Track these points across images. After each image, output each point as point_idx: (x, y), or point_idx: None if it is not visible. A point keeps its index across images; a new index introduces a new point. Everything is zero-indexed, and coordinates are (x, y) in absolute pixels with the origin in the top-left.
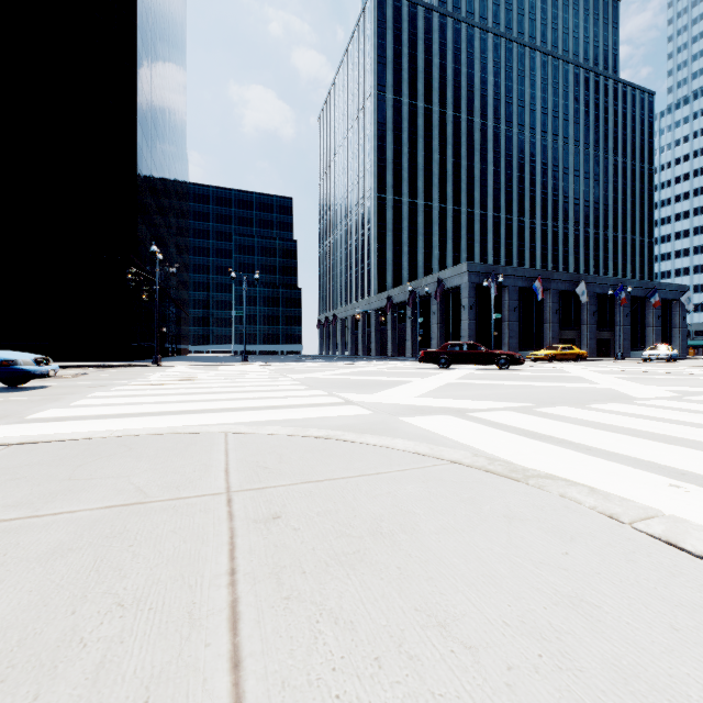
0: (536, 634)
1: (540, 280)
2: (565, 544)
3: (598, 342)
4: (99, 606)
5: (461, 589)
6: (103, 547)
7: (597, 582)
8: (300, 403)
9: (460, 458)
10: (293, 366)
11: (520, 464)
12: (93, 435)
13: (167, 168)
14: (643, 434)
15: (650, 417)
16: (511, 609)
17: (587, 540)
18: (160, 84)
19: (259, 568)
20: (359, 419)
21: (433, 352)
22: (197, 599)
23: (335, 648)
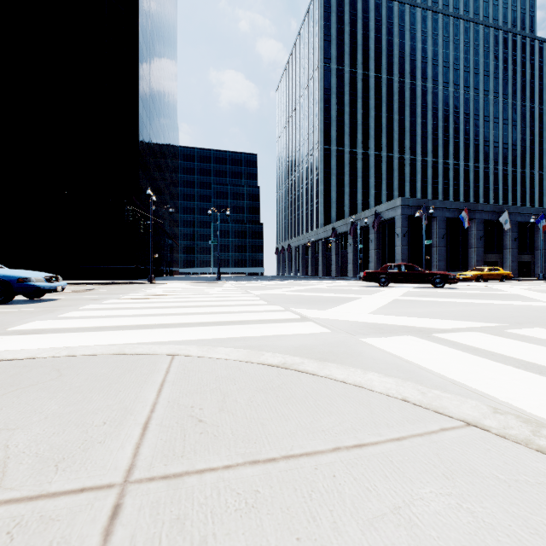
0: None
1: (467, 211)
2: None
3: (519, 264)
4: None
5: None
6: None
7: None
8: (258, 319)
9: (477, 416)
10: (256, 284)
11: None
12: (38, 354)
13: (162, 133)
14: None
15: None
16: None
17: None
18: (157, 69)
19: None
20: (317, 338)
21: (374, 272)
22: None
23: None
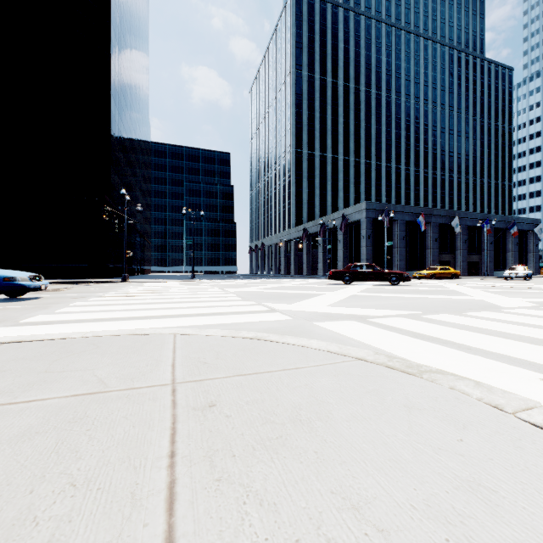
0: (441, 518)
1: (423, 215)
2: (459, 431)
3: (468, 263)
4: (54, 486)
5: (371, 473)
6: (65, 431)
7: (491, 468)
8: (235, 311)
9: (364, 356)
10: (230, 282)
11: (413, 360)
12: (69, 336)
13: (134, 130)
14: (512, 336)
15: (517, 323)
16: (417, 492)
17: (477, 428)
18: (128, 65)
19: (195, 451)
20: (281, 323)
21: (339, 271)
22: (139, 480)
23: (260, 530)
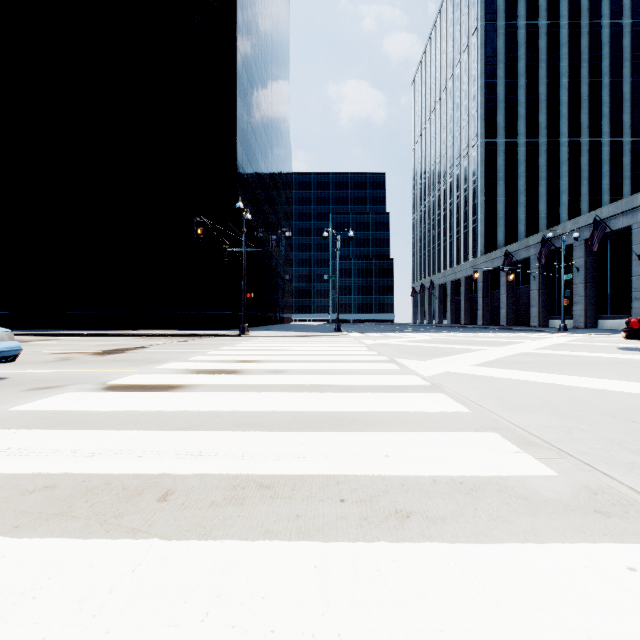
0: None
1: None
2: None
3: None
4: None
5: None
6: None
7: None
8: None
9: None
10: (397, 339)
11: None
12: None
13: (270, 148)
14: None
15: None
16: None
17: None
18: (263, 66)
19: None
20: None
21: None
22: None
23: None
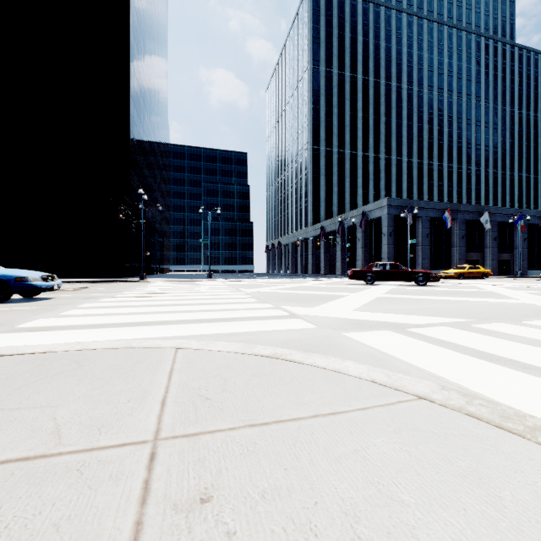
0: None
1: (449, 211)
2: None
3: (499, 262)
4: None
5: None
6: None
7: None
8: (250, 316)
9: (428, 392)
10: (247, 282)
11: (499, 400)
12: (54, 348)
13: (153, 132)
14: None
15: None
16: None
17: None
18: (148, 68)
19: None
20: (304, 333)
21: (360, 270)
22: None
23: None
